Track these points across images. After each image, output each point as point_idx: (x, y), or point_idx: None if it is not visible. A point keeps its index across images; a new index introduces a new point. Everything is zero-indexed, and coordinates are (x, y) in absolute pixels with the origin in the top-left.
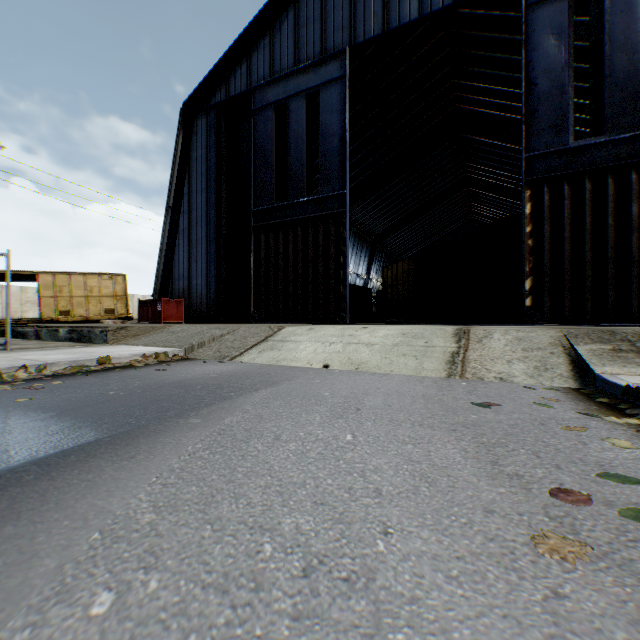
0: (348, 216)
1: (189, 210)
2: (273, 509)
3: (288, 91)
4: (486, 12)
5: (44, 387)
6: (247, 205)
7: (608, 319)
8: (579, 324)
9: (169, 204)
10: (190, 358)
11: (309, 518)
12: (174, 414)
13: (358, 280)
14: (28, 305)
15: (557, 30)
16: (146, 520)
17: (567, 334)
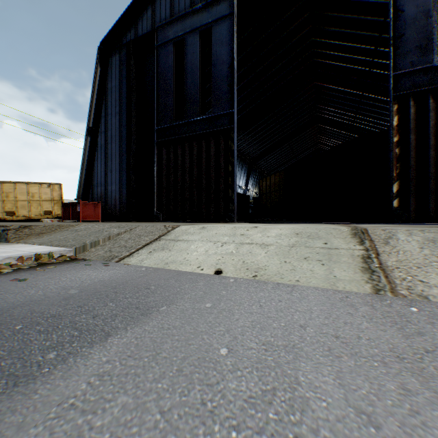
0: (235, 131)
1: (105, 130)
2: None
3: (185, 29)
4: None
5: None
6: (152, 125)
7: None
8: None
9: (89, 125)
10: (78, 258)
11: None
12: None
13: (239, 190)
14: None
15: None
16: None
17: None
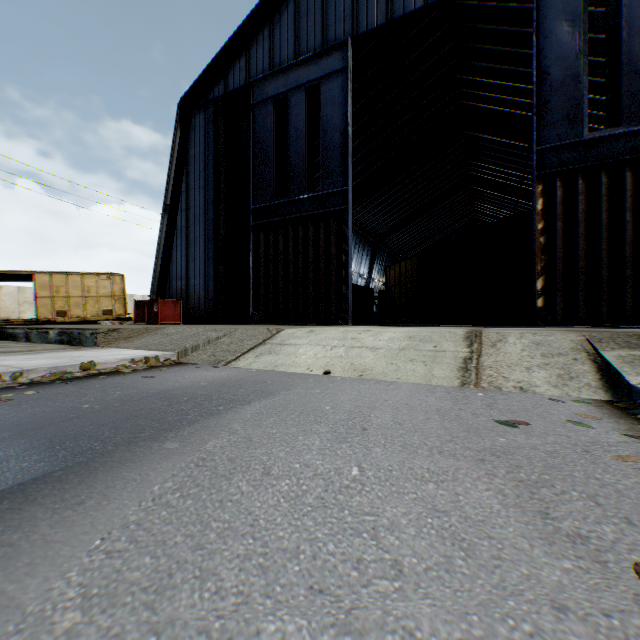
0: (350, 213)
1: (187, 208)
2: (251, 602)
3: (288, 84)
4: (492, 4)
5: (13, 399)
6: (246, 203)
7: (626, 321)
8: (594, 326)
9: (166, 202)
10: (183, 362)
11: (301, 622)
12: (149, 436)
13: (360, 280)
14: (26, 305)
15: (571, 16)
16: (65, 625)
17: (589, 338)
